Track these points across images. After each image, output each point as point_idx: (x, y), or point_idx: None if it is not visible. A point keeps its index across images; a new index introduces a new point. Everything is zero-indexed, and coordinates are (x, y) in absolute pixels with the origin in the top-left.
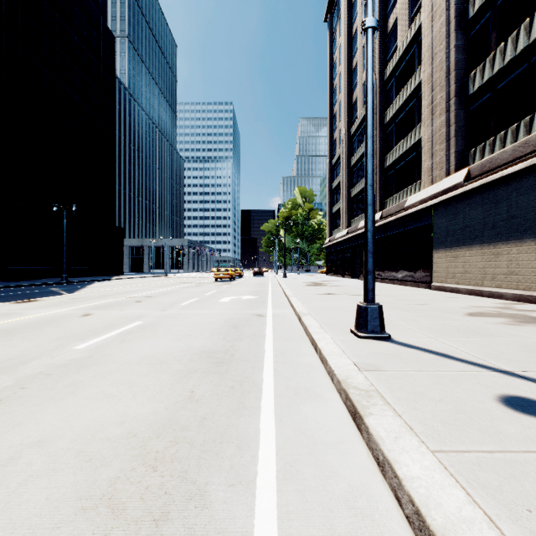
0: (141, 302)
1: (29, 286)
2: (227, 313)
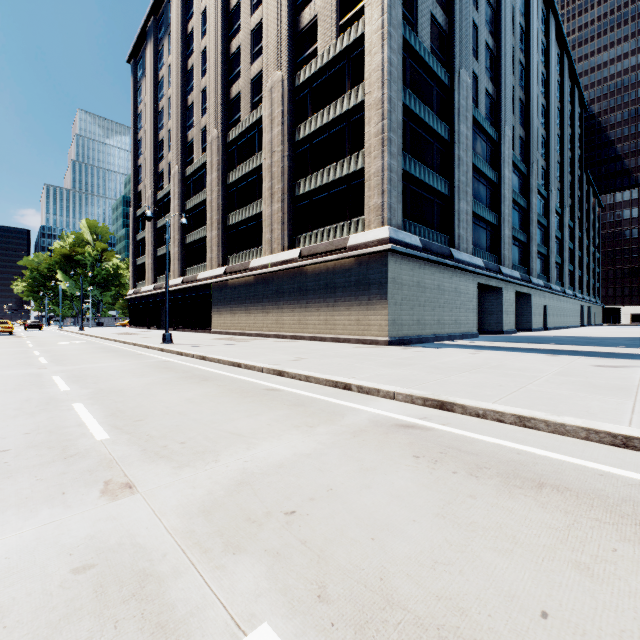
0: None
1: None
2: (85, 346)
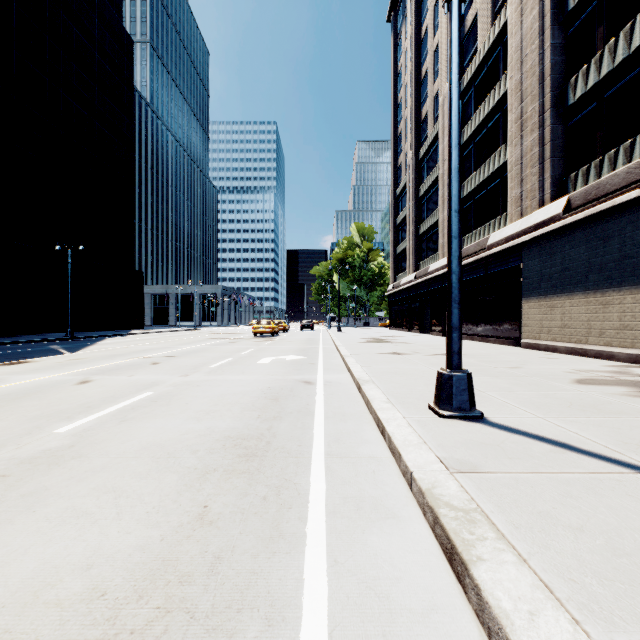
0: (158, 364)
1: (24, 343)
2: (266, 379)
